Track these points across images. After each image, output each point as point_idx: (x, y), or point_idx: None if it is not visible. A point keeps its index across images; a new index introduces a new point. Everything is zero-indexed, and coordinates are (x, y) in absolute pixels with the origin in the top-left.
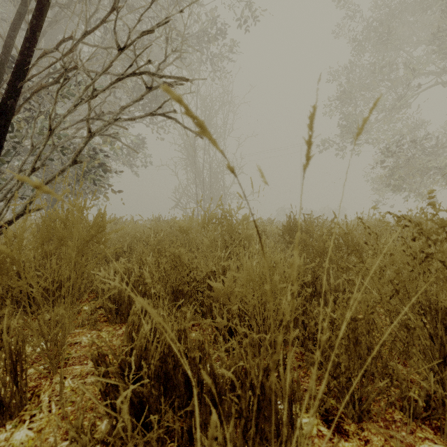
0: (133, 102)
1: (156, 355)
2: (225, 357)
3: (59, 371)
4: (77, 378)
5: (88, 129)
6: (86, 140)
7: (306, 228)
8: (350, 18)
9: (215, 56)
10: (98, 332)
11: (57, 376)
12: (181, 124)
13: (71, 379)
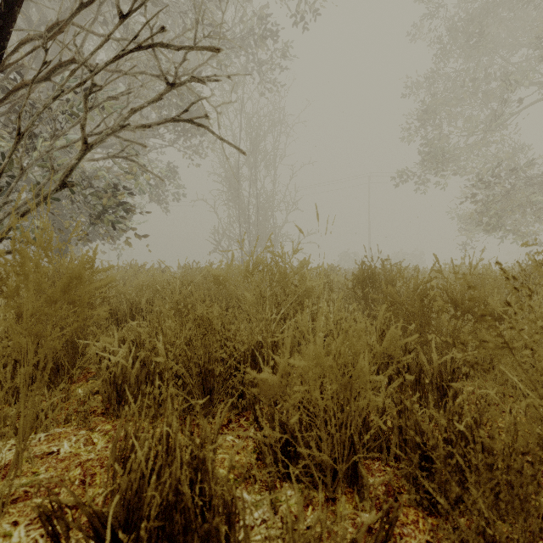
0: (148, 103)
1: (153, 510)
2: (277, 483)
3: (10, 509)
4: (35, 526)
5: (83, 139)
6: (81, 155)
7: (386, 278)
8: (433, 15)
9: (263, 63)
10: (88, 432)
11: (5, 519)
12: (216, 134)
13: (25, 527)
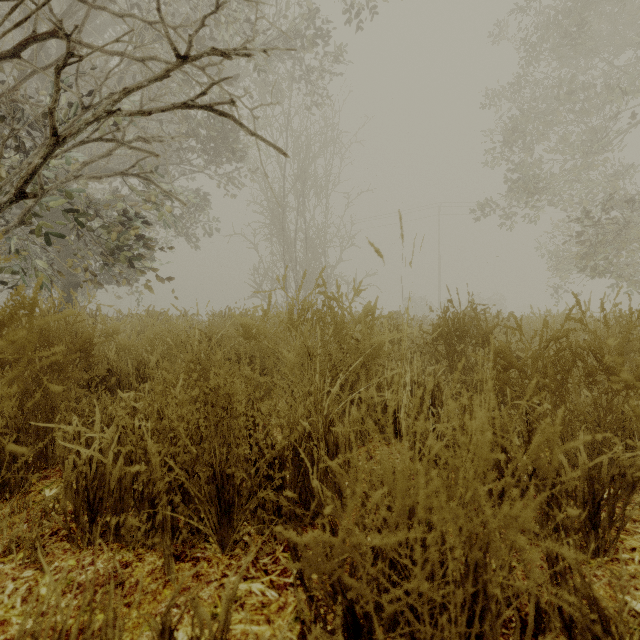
0: (149, 81)
1: None
2: None
3: None
4: None
5: (51, 129)
6: (48, 151)
7: (481, 330)
8: (519, 7)
9: (313, 67)
10: (37, 573)
11: None
12: (245, 127)
13: None
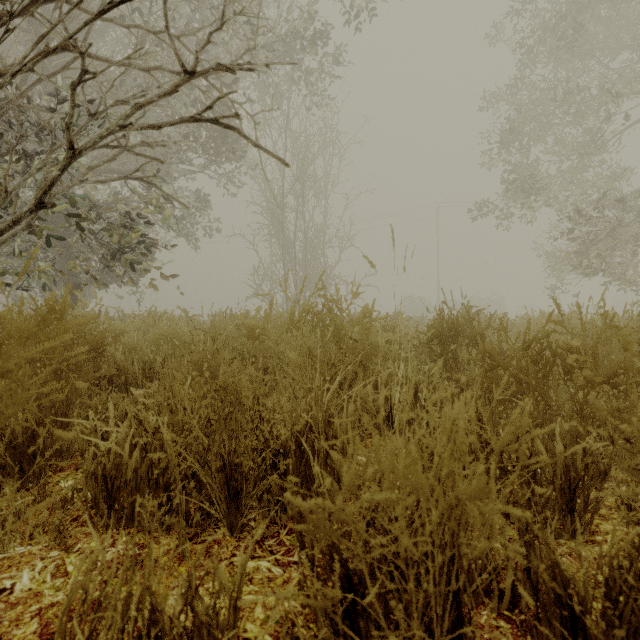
0: (159, 96)
1: None
2: None
3: None
4: None
5: (68, 143)
6: (65, 164)
7: (473, 331)
8: (516, 11)
9: (312, 69)
10: (62, 554)
11: None
12: (249, 139)
13: None
